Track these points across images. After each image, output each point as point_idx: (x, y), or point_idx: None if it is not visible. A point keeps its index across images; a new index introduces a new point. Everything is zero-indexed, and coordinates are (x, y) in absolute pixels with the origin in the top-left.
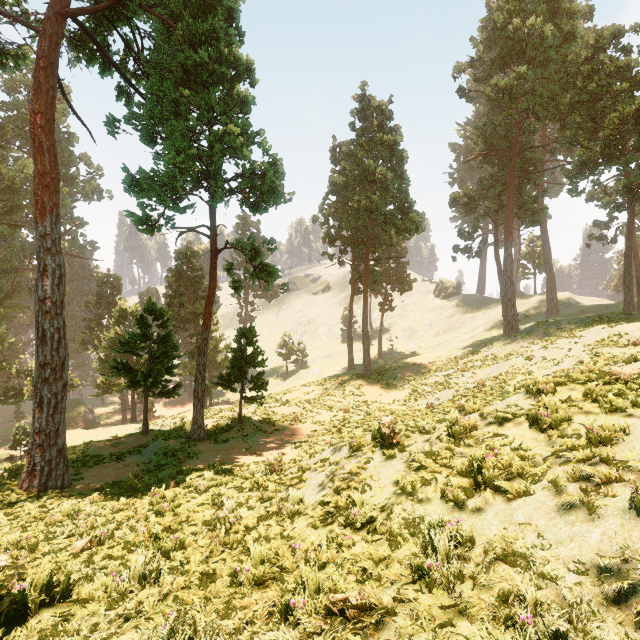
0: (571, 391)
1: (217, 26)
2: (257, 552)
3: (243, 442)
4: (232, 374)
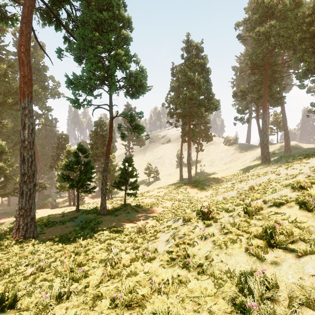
0: None
1: None
2: (127, 284)
3: (126, 216)
4: (120, 181)
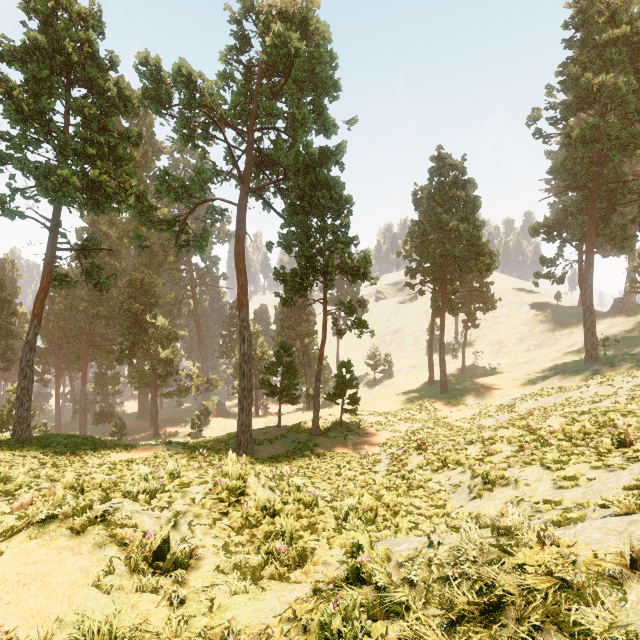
0: (507, 432)
1: (329, 179)
2: (361, 479)
3: (345, 440)
4: (336, 393)
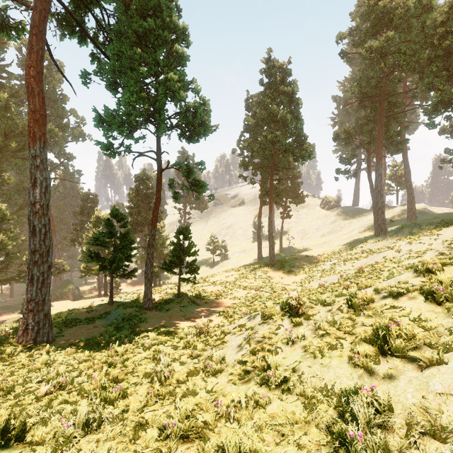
0: None
1: (161, 1)
2: (183, 407)
3: (180, 311)
4: (173, 261)
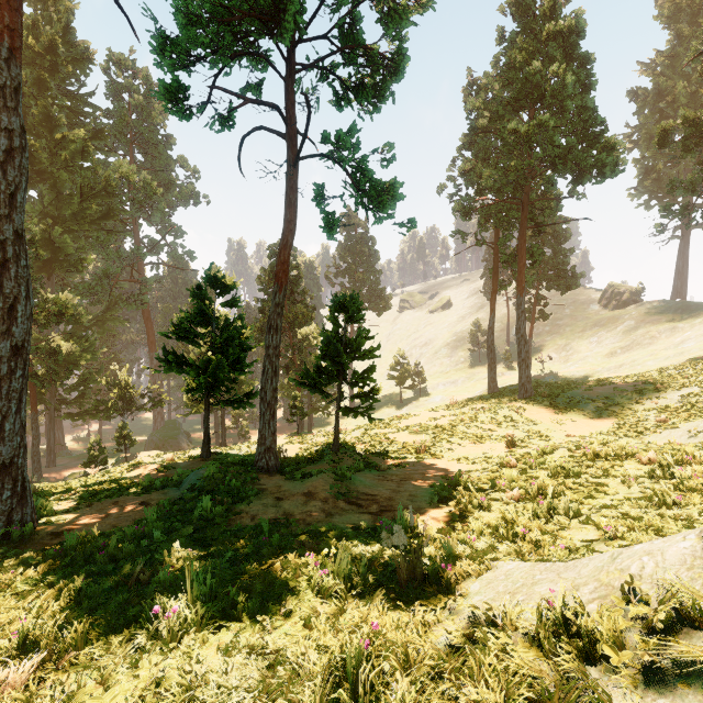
0: None
1: None
2: None
3: (336, 481)
4: (322, 368)
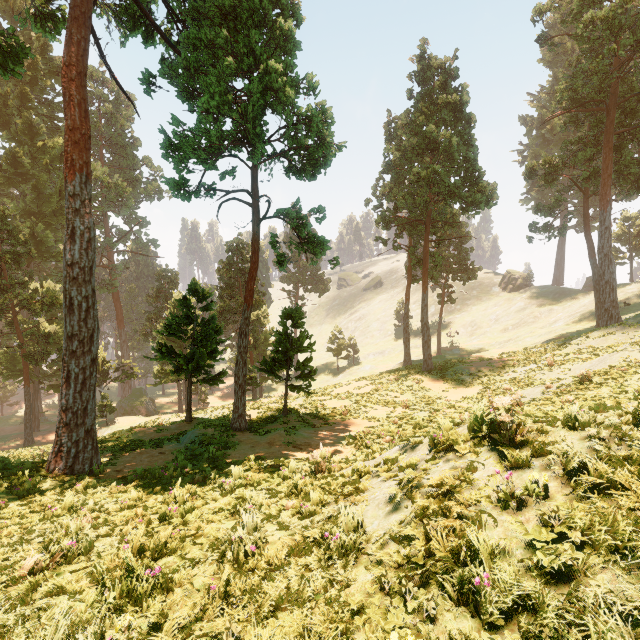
0: None
1: None
2: None
3: (286, 435)
4: (276, 359)
